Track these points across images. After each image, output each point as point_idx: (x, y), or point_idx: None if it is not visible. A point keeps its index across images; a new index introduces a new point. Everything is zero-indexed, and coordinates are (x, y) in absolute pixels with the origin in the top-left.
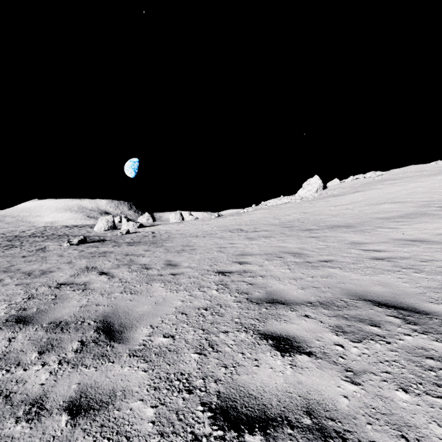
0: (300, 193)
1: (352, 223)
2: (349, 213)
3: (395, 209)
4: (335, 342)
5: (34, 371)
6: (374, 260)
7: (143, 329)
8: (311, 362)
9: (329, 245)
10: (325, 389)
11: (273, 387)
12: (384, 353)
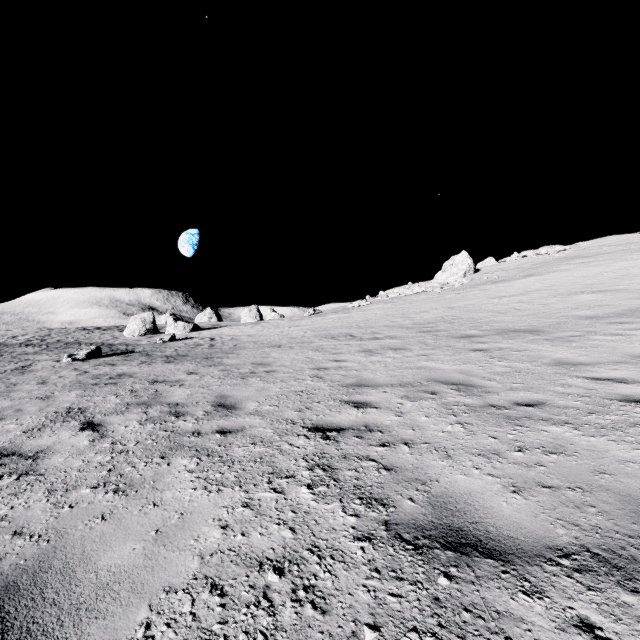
0: (440, 278)
1: (538, 325)
2: (527, 309)
3: (605, 302)
4: None
5: None
6: (631, 403)
7: None
8: None
9: (515, 367)
10: None
11: None
12: None
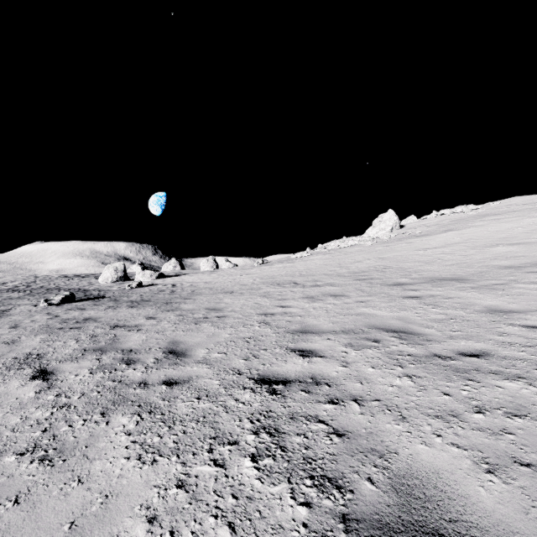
0: (370, 233)
1: (463, 274)
2: (450, 259)
3: (520, 253)
4: None
5: None
6: None
7: None
8: None
9: (450, 314)
10: None
11: None
12: None
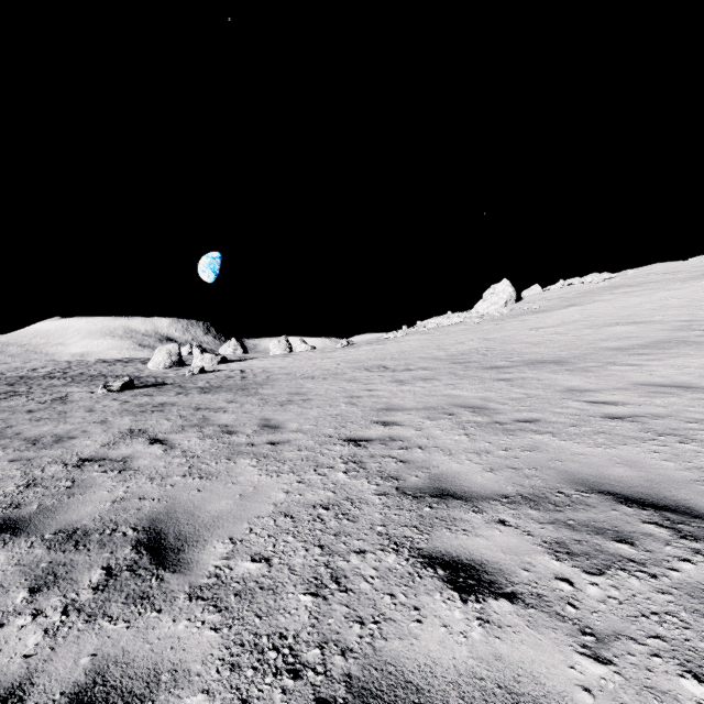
0: (479, 308)
1: (566, 356)
2: (560, 341)
3: (635, 334)
4: (556, 573)
5: (17, 629)
6: (608, 419)
7: (218, 546)
8: (516, 615)
9: (530, 393)
10: (547, 673)
11: (449, 667)
12: (647, 596)
